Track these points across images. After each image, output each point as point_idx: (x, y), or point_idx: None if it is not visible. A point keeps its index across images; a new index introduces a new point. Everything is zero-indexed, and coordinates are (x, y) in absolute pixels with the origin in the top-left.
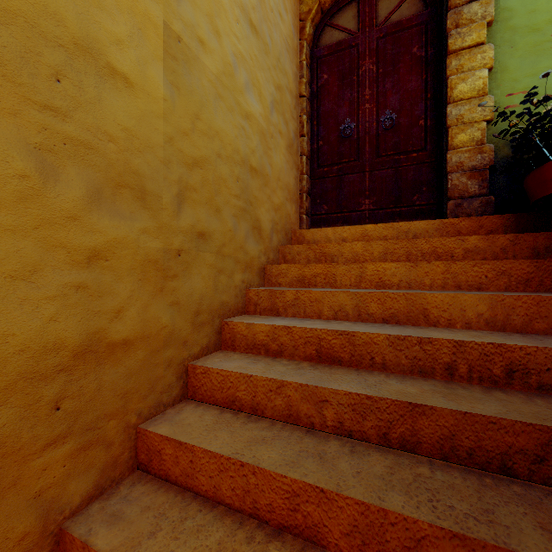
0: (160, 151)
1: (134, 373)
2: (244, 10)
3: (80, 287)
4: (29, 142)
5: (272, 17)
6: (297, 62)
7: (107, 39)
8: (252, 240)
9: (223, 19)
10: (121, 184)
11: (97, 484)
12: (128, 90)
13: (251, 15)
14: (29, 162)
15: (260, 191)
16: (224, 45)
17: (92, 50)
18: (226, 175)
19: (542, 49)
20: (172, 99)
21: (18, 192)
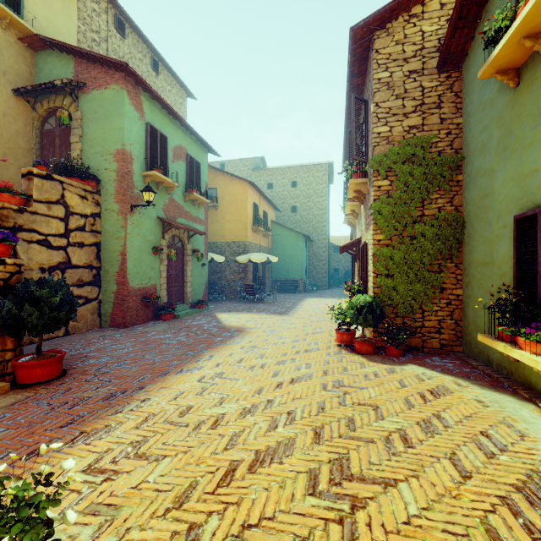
0: None
1: None
2: None
3: None
4: None
5: (5, 126)
6: (30, 136)
7: None
8: None
9: None
10: None
11: None
12: None
13: None
14: None
15: None
16: None
17: None
18: None
19: (93, 147)
20: None
21: None
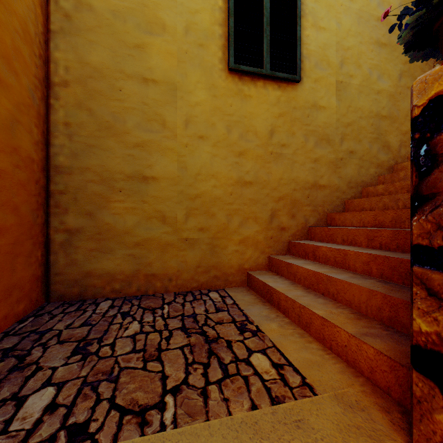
0: (334, 125)
1: (326, 196)
2: (376, 42)
3: (312, 168)
4: (303, 134)
5: None
6: None
7: (319, 99)
8: (382, 152)
9: (363, 57)
10: (322, 139)
11: (316, 223)
12: (324, 110)
13: (381, 40)
14: (303, 139)
15: (389, 127)
16: (363, 68)
17: (315, 105)
18: (364, 125)
19: None
20: (338, 105)
21: (301, 146)
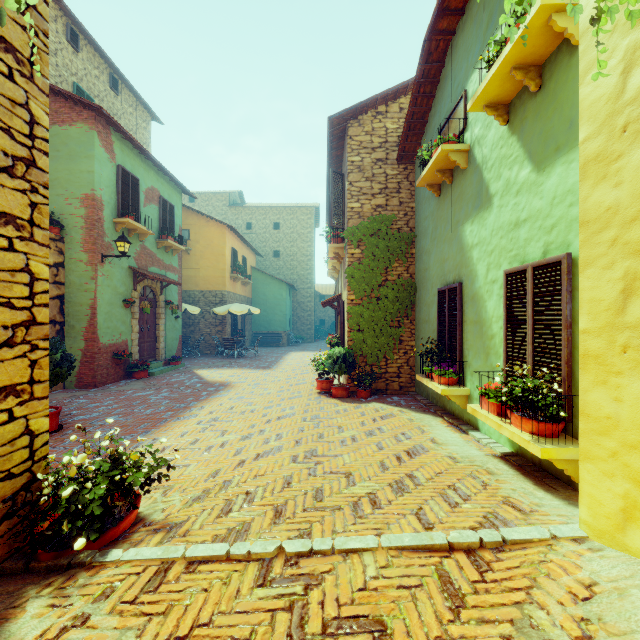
0: None
1: None
2: None
3: None
4: None
5: None
6: None
7: None
8: None
9: None
10: None
11: None
12: None
13: None
14: None
15: None
16: None
17: None
18: None
19: (53, 188)
20: None
21: None
